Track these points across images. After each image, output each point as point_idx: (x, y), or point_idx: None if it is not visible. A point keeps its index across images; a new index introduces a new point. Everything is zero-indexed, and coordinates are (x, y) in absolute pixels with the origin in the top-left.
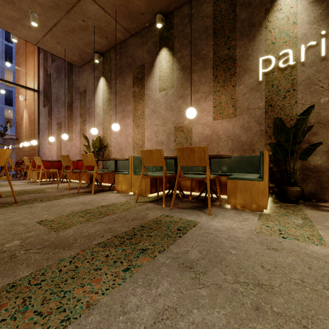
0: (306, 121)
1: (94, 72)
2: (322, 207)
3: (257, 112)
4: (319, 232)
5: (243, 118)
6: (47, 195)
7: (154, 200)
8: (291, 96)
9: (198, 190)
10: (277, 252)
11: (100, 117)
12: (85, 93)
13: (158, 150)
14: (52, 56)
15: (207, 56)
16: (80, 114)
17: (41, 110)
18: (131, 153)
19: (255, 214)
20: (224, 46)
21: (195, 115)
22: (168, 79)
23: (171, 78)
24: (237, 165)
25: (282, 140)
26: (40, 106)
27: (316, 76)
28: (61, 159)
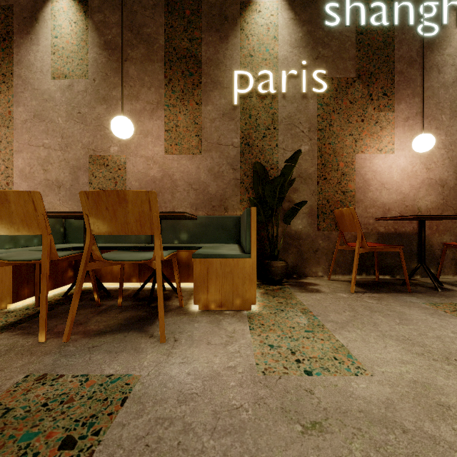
0: (292, 171)
1: None
2: (308, 285)
3: (231, 151)
4: (338, 339)
5: (212, 157)
6: None
7: (20, 321)
8: (272, 137)
9: (138, 279)
10: (326, 438)
11: None
12: None
13: (24, 194)
14: None
15: (154, 39)
16: None
17: None
18: None
19: (242, 317)
20: (183, 32)
21: (130, 134)
22: (74, 57)
23: (81, 57)
24: (204, 230)
25: (267, 194)
26: None
27: (297, 116)
28: None
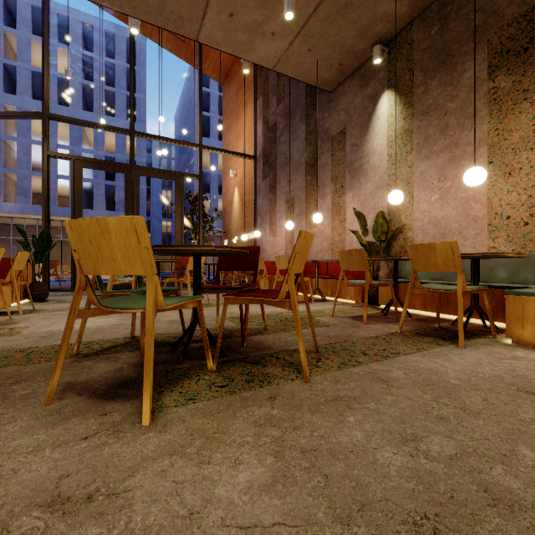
0: None
1: (395, 71)
2: None
3: None
4: None
5: None
6: (342, 333)
7: None
8: None
9: None
10: None
11: (381, 173)
12: (343, 136)
13: None
14: (277, 95)
15: None
16: (332, 178)
17: (260, 185)
18: (481, 241)
19: None
20: None
21: None
22: None
23: None
24: None
25: None
26: (258, 179)
27: None
28: (340, 257)
